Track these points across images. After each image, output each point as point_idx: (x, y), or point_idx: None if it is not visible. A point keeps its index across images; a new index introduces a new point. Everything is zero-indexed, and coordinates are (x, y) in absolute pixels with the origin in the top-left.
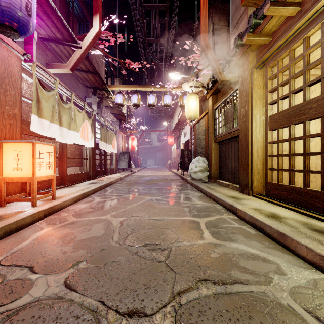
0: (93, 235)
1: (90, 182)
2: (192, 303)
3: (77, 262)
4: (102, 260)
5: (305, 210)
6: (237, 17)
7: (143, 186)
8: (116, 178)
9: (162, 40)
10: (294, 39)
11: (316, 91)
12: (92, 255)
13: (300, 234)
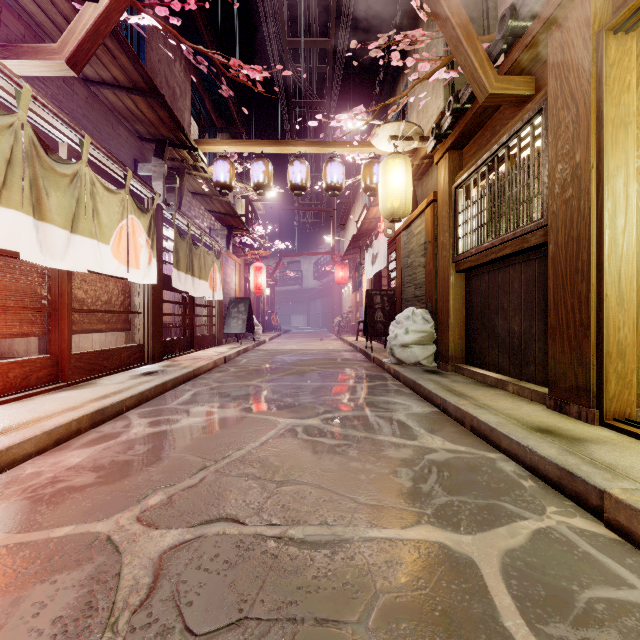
0: None
1: (144, 371)
2: None
3: None
4: None
5: None
6: None
7: (275, 379)
8: (213, 358)
9: (322, 41)
10: None
11: None
12: None
13: None
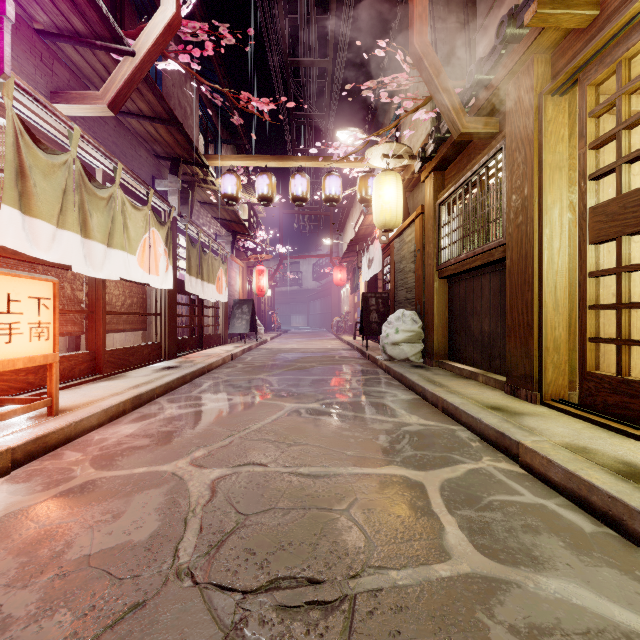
0: (124, 536)
1: (163, 366)
2: None
3: None
4: None
5: None
6: None
7: (279, 373)
8: (222, 356)
9: (321, 61)
10: None
11: None
12: (89, 639)
13: None
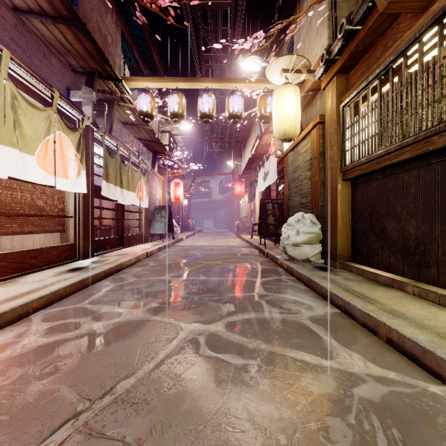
0: None
1: (71, 267)
2: None
3: None
4: None
5: None
6: None
7: (185, 274)
8: (136, 254)
9: (226, 3)
10: None
11: None
12: None
13: None
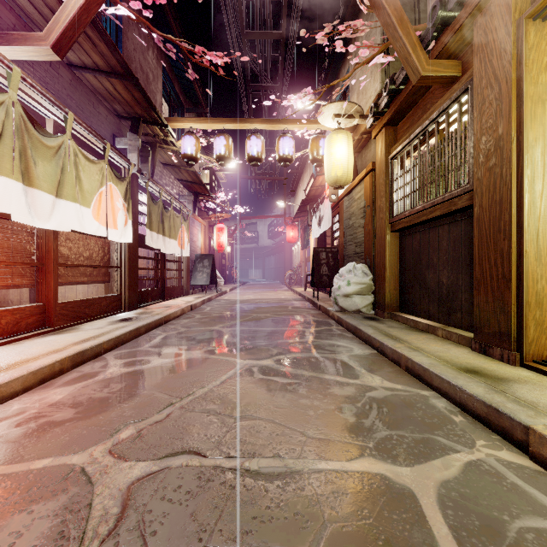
0: None
1: (121, 317)
2: None
3: None
4: None
5: None
6: None
7: (234, 325)
8: (181, 307)
9: (275, 33)
10: None
11: None
12: None
13: None
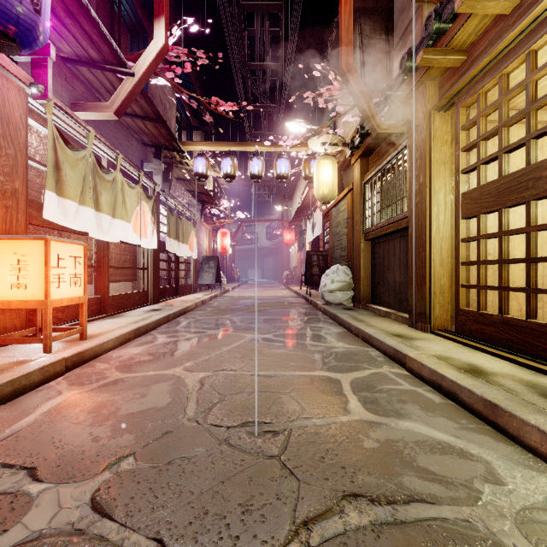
0: (151, 405)
1: (151, 308)
2: (331, 544)
3: (117, 458)
4: (164, 455)
5: (529, 359)
6: (404, 24)
7: (240, 314)
8: (195, 301)
9: (274, 65)
10: (509, 56)
11: (543, 151)
12: (146, 444)
13: (526, 406)
